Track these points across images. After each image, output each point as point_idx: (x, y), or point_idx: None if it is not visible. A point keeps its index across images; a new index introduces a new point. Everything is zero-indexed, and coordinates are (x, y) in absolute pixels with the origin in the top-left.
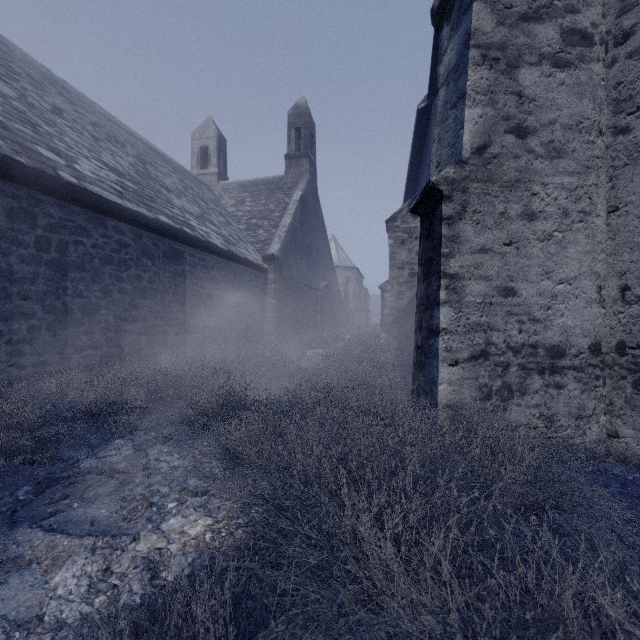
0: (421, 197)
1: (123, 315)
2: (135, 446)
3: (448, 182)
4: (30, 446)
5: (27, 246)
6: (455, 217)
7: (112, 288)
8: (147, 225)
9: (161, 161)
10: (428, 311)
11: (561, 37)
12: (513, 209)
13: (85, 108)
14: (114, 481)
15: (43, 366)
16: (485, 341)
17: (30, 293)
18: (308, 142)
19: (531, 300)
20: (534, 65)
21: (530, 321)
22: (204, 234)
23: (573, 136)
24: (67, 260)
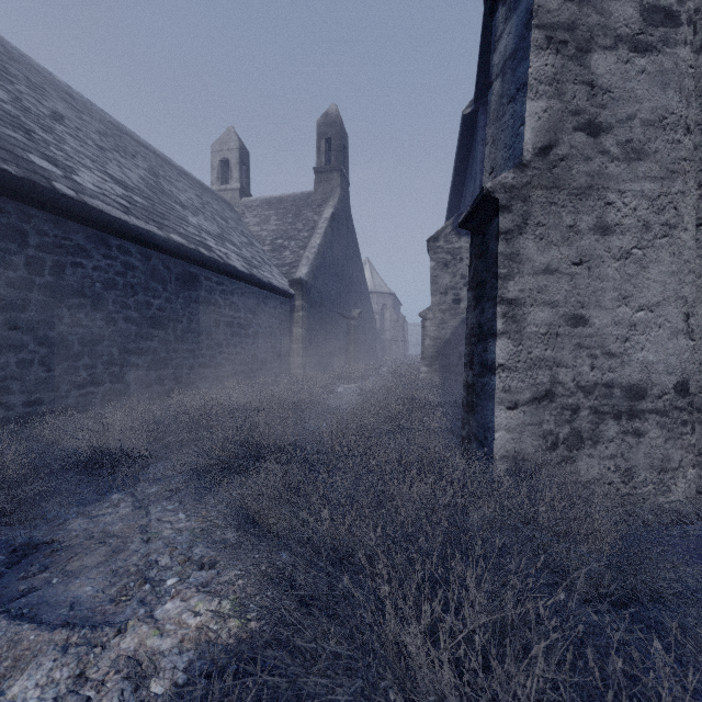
0: (473, 208)
1: (129, 347)
2: (135, 502)
3: (506, 189)
4: (8, 504)
5: (16, 268)
6: (514, 231)
7: (116, 316)
8: (157, 245)
9: (176, 175)
10: (481, 343)
11: (641, 16)
12: (584, 221)
13: (91, 116)
14: (105, 548)
15: (35, 406)
16: (550, 379)
17: (20, 322)
18: (340, 154)
19: (605, 330)
20: (609, 49)
21: (604, 355)
22: (223, 255)
23: (655, 134)
24: (64, 284)
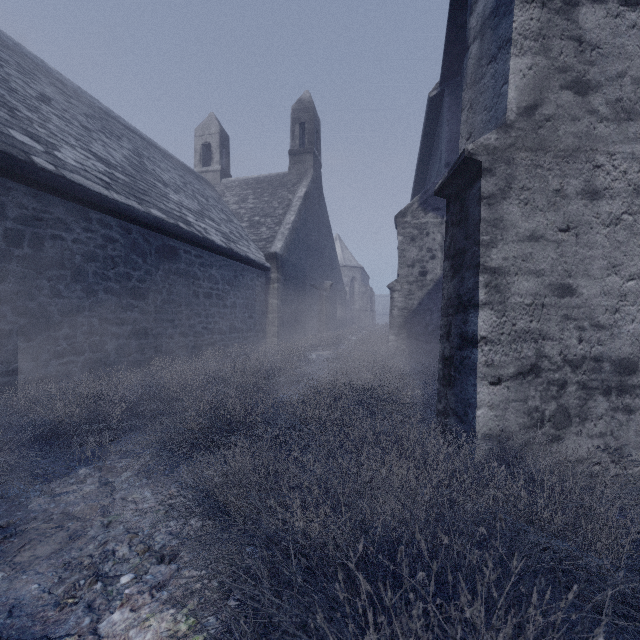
0: (451, 173)
1: (110, 317)
2: (102, 478)
3: (488, 151)
4: None
5: None
6: (497, 195)
7: (97, 287)
8: (137, 219)
9: (160, 156)
10: (460, 314)
11: None
12: (571, 185)
13: (80, 100)
14: (62, 533)
15: (14, 375)
16: (536, 353)
17: None
18: (313, 137)
19: (594, 301)
20: (598, 2)
21: (593, 327)
22: (202, 230)
23: None
24: (43, 256)
